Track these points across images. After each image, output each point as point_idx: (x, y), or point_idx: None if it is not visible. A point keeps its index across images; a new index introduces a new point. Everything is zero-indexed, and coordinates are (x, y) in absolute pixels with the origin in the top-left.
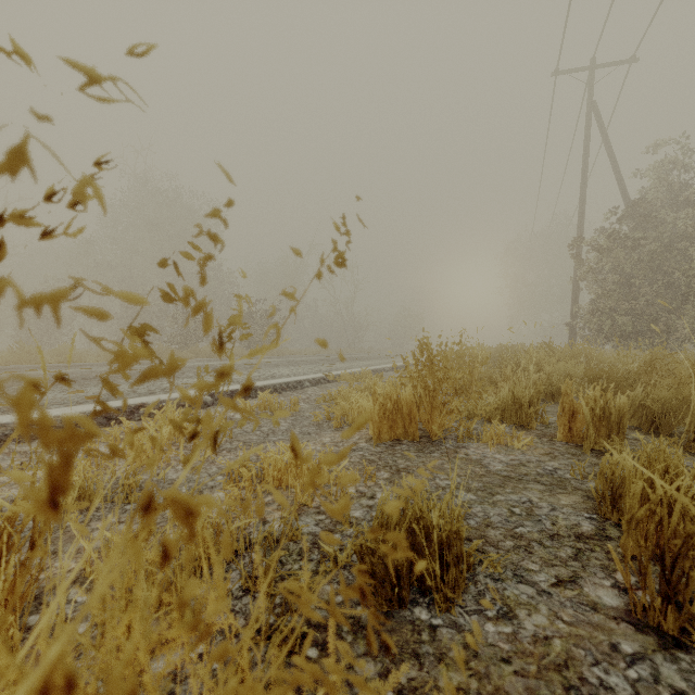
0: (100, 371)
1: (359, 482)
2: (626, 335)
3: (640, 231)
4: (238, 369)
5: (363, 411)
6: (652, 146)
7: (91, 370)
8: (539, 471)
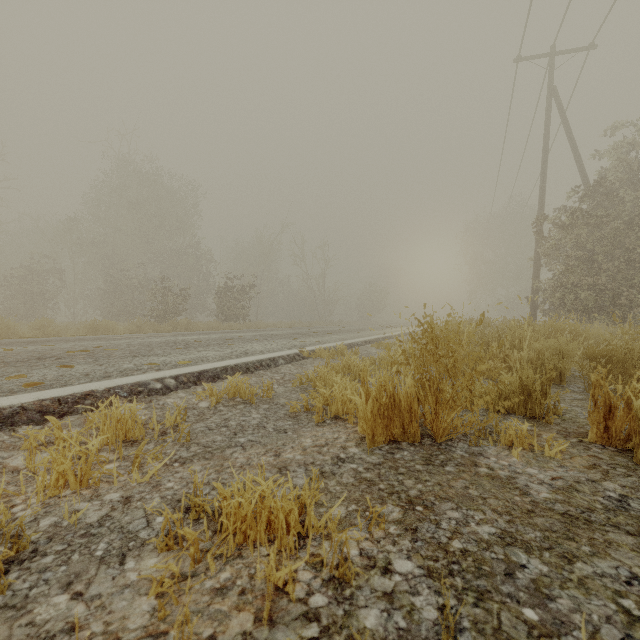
0: (62, 349)
1: (362, 530)
2: (588, 309)
3: (601, 209)
4: (210, 345)
5: (348, 400)
6: (610, 128)
7: (53, 347)
8: (604, 503)
